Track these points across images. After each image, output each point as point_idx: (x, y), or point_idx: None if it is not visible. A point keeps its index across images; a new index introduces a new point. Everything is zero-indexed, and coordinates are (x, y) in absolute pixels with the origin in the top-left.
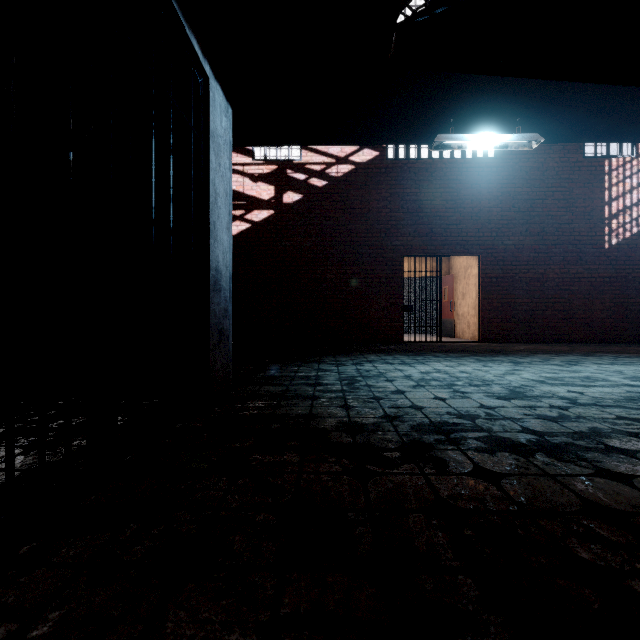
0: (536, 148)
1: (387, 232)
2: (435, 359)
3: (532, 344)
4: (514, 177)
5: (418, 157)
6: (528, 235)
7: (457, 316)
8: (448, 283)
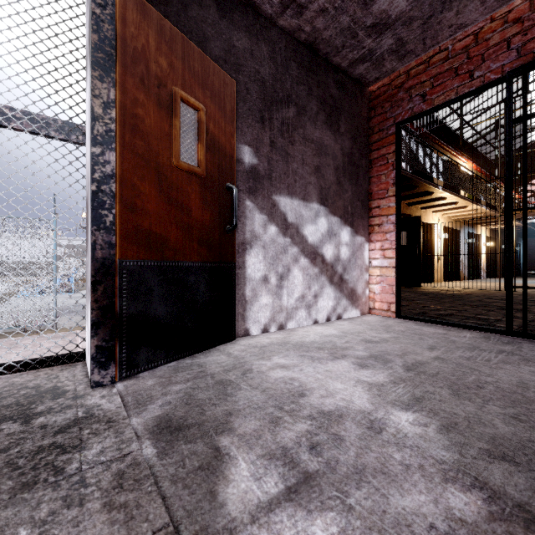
0: None
1: None
2: None
3: None
4: None
5: None
6: None
7: None
8: None
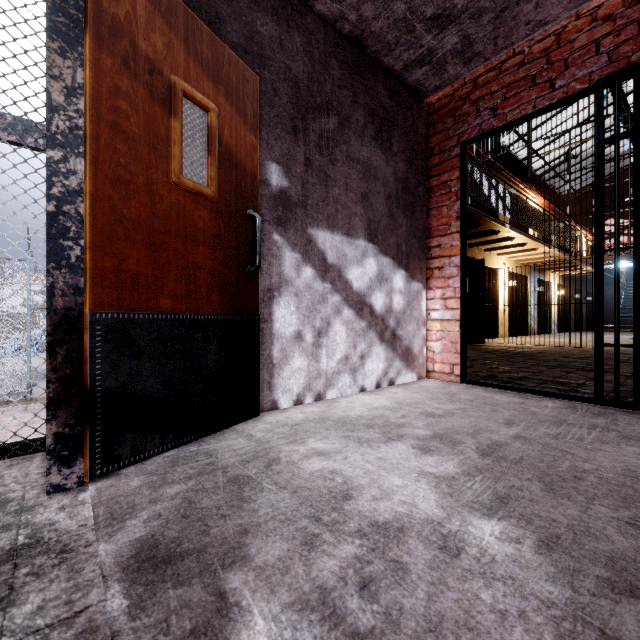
0: None
1: None
2: None
3: None
4: None
5: None
6: None
7: None
8: None
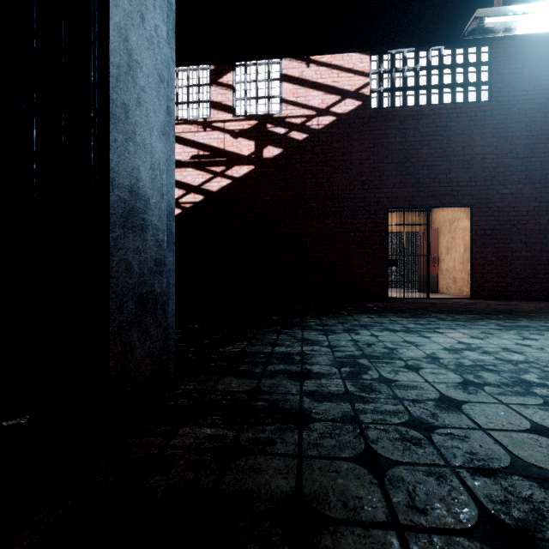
0: (537, 88)
1: (370, 184)
2: (444, 324)
3: (536, 302)
4: (511, 120)
5: (403, 104)
6: (528, 183)
7: (440, 271)
8: (430, 237)
